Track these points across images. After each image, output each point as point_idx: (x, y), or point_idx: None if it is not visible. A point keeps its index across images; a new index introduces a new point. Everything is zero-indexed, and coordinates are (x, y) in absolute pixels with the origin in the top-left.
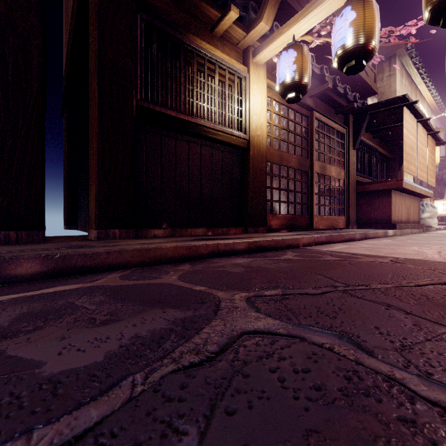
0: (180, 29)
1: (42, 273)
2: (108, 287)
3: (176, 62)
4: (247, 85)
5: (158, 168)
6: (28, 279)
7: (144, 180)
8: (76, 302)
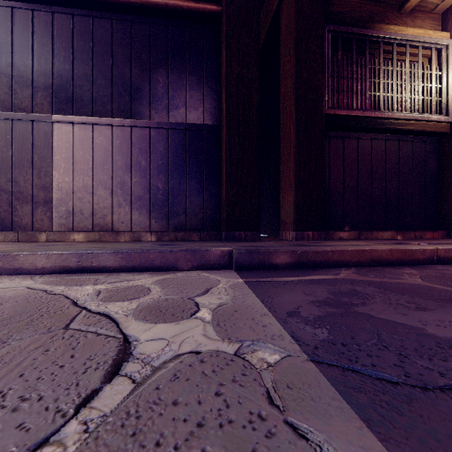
0: (365, 24)
1: (290, 264)
2: (361, 281)
3: (361, 59)
4: (450, 54)
5: (340, 171)
6: (282, 268)
7: (327, 185)
8: (357, 289)
